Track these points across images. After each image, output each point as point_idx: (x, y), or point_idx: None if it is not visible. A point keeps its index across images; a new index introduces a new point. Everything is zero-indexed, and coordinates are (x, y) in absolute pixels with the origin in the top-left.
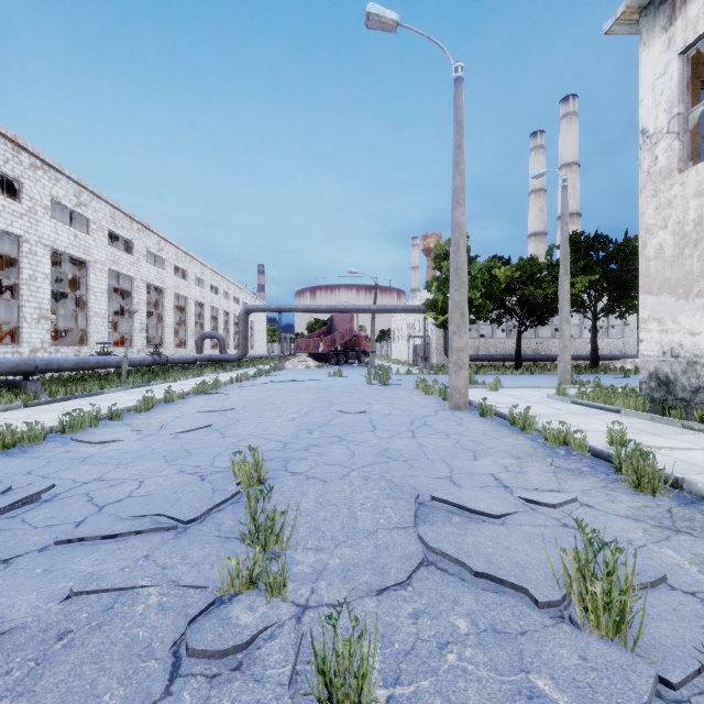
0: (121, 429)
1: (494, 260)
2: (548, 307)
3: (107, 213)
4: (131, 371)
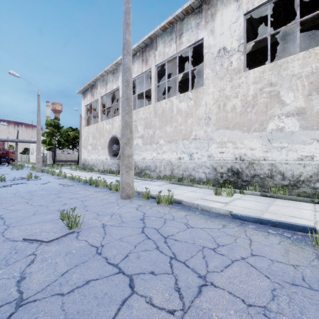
0: None
1: (69, 128)
2: None
3: None
4: None
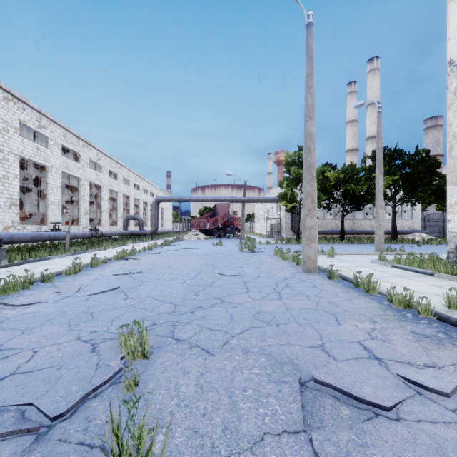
0: (47, 291)
1: (326, 165)
2: (363, 198)
3: (60, 133)
4: (77, 242)
